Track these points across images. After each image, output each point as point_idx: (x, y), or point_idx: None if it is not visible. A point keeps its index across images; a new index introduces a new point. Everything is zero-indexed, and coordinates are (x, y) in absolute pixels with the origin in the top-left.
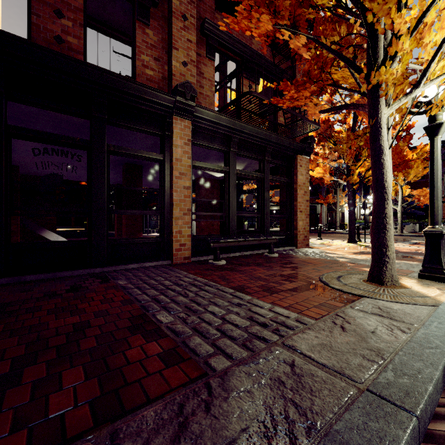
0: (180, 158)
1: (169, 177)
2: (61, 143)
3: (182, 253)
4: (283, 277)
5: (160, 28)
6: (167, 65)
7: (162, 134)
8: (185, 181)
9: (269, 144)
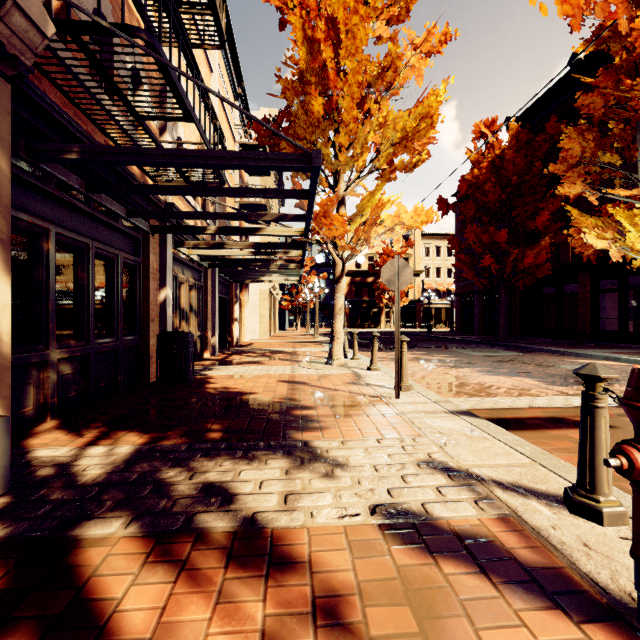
0: None
1: None
2: None
3: None
4: None
5: None
6: None
7: None
8: None
9: None
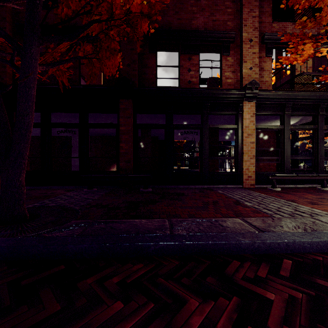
0: (248, 125)
1: (240, 137)
2: (190, 128)
3: (249, 181)
4: (327, 200)
5: (235, 53)
6: (239, 72)
7: (236, 113)
8: (251, 139)
9: (323, 102)
